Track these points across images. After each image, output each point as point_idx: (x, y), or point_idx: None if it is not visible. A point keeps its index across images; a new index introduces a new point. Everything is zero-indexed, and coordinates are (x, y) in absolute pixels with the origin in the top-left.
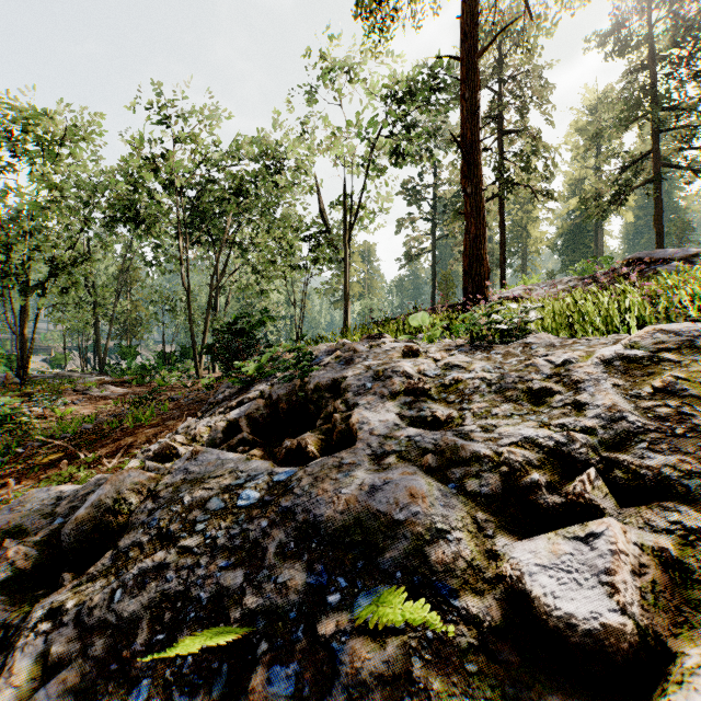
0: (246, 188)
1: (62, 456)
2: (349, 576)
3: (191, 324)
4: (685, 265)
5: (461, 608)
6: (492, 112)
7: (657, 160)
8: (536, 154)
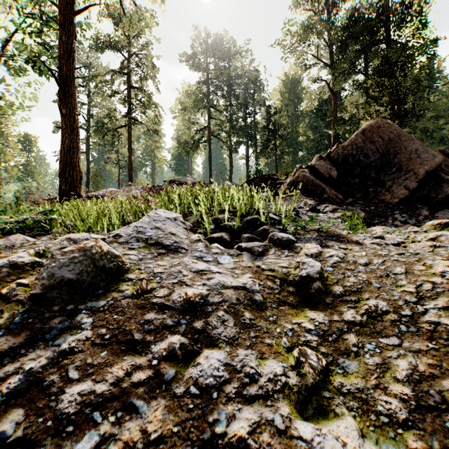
0: None
1: None
2: None
3: None
4: (176, 188)
5: None
6: (122, 69)
7: (210, 131)
8: (150, 107)
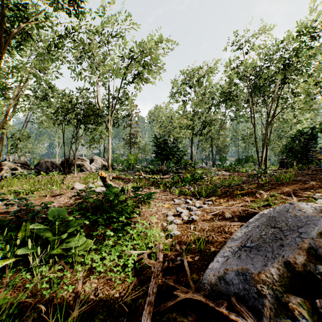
0: (292, 61)
1: (247, 192)
2: None
3: (256, 143)
4: None
5: None
6: None
7: None
8: None
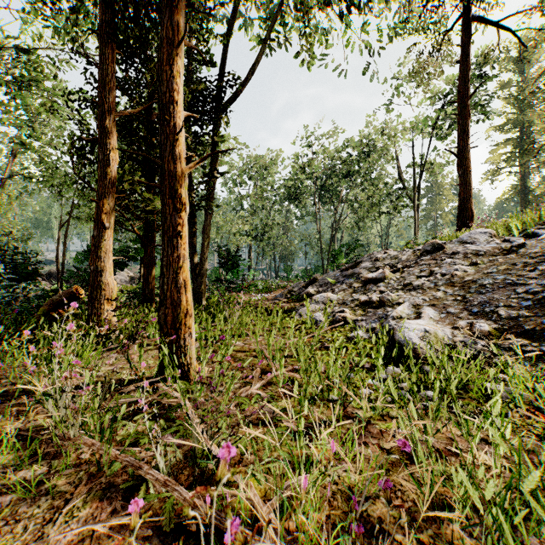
0: (352, 170)
1: None
2: (349, 278)
3: (321, 252)
4: None
5: (360, 279)
6: None
7: None
8: None
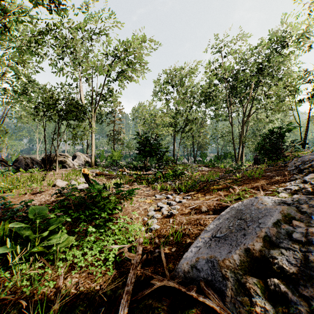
0: (264, 66)
1: (222, 187)
2: None
3: (233, 141)
4: None
5: None
6: None
7: None
8: None
